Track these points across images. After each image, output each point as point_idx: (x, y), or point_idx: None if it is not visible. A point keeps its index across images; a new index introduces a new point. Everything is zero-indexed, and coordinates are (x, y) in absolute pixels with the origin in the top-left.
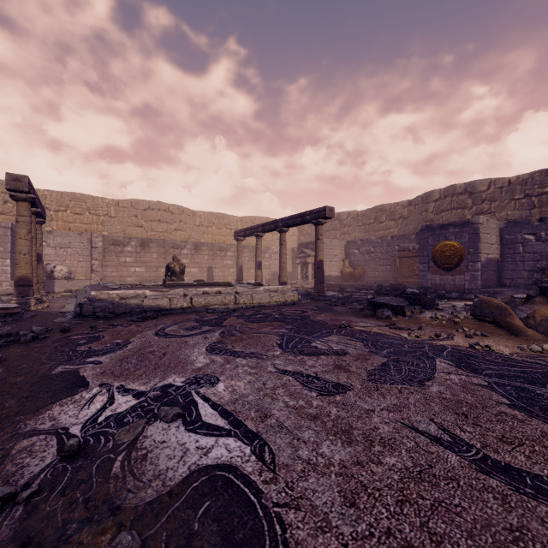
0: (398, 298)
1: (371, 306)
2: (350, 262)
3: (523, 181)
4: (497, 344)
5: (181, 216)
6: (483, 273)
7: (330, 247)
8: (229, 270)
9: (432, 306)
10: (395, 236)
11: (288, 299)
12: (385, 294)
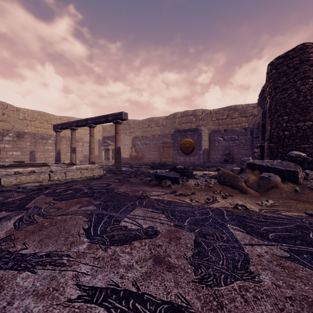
0: (174, 172)
1: (156, 178)
2: (135, 149)
3: (216, 112)
4: (244, 202)
5: (5, 110)
6: (203, 156)
7: (123, 140)
8: (49, 153)
9: (192, 176)
10: (160, 135)
11: (95, 174)
12: (156, 168)
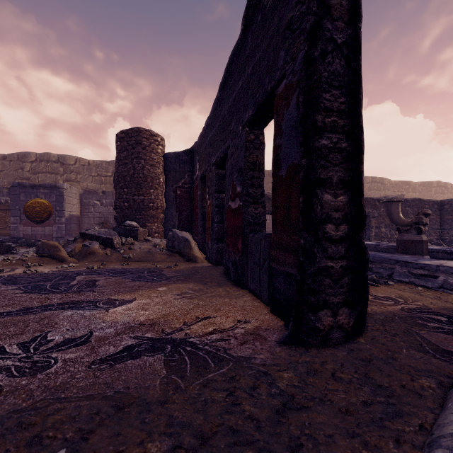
0: None
1: None
2: None
3: (97, 165)
4: (45, 268)
5: None
6: (67, 225)
7: None
8: None
9: (9, 251)
10: None
11: None
12: None
